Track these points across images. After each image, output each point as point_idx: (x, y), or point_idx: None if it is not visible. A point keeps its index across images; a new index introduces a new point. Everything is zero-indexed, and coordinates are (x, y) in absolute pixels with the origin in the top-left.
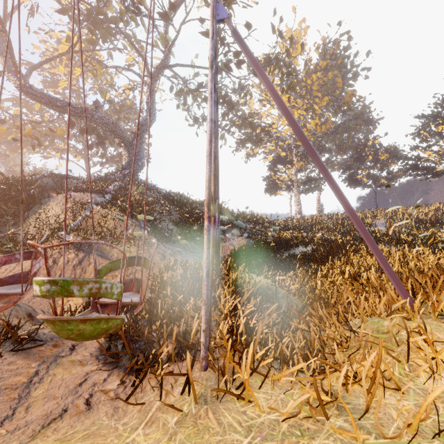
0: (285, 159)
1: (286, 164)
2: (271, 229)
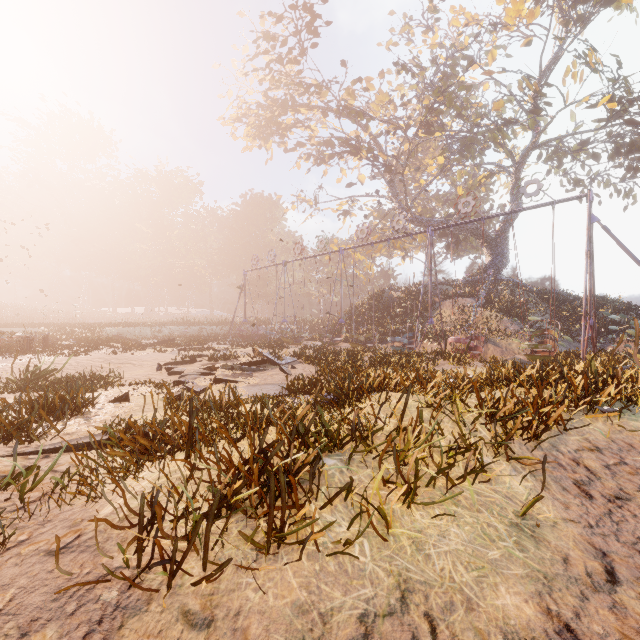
0: None
1: None
2: None
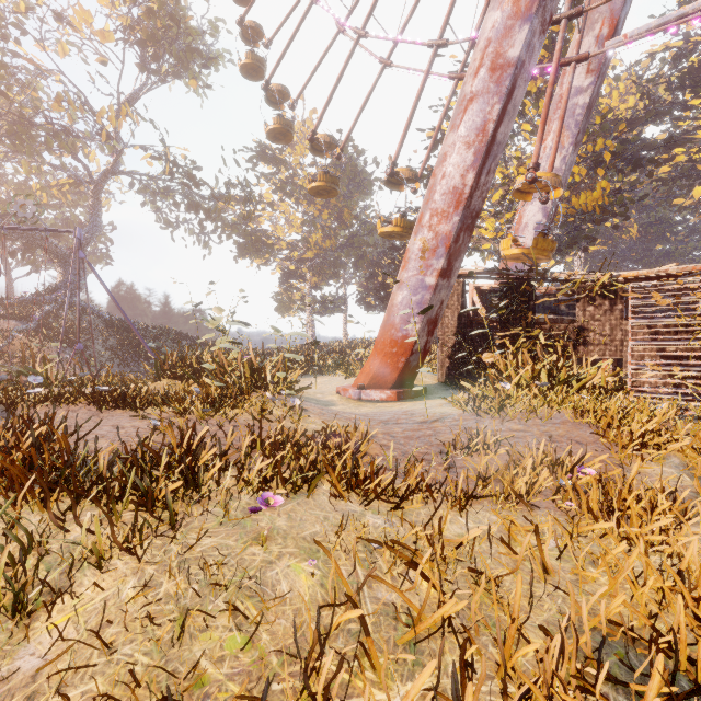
0: (295, 273)
1: (299, 279)
2: None
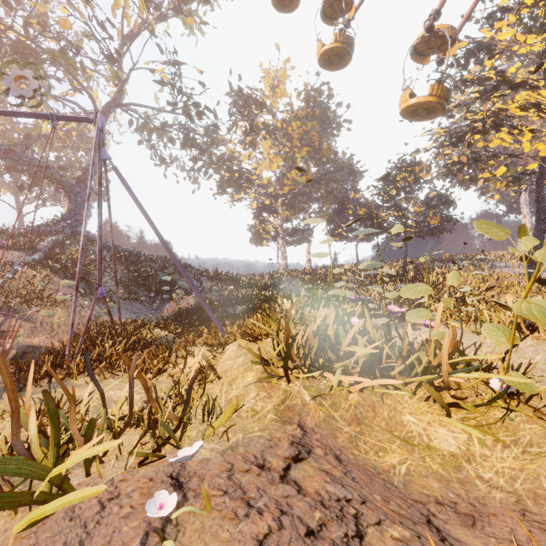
0: (270, 207)
1: (272, 213)
2: (231, 287)
